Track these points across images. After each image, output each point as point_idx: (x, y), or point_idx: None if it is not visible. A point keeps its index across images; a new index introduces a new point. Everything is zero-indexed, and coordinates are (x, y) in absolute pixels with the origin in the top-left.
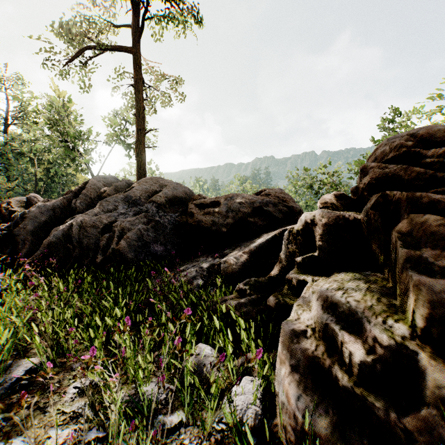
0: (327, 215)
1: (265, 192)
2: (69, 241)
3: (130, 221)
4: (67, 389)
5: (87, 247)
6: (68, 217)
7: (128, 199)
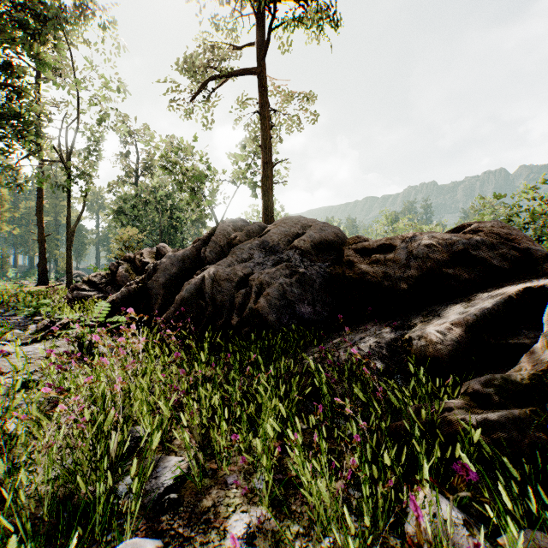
0: None
1: (471, 228)
2: (201, 297)
3: (269, 273)
4: (227, 523)
5: (221, 304)
6: (197, 269)
7: (265, 246)
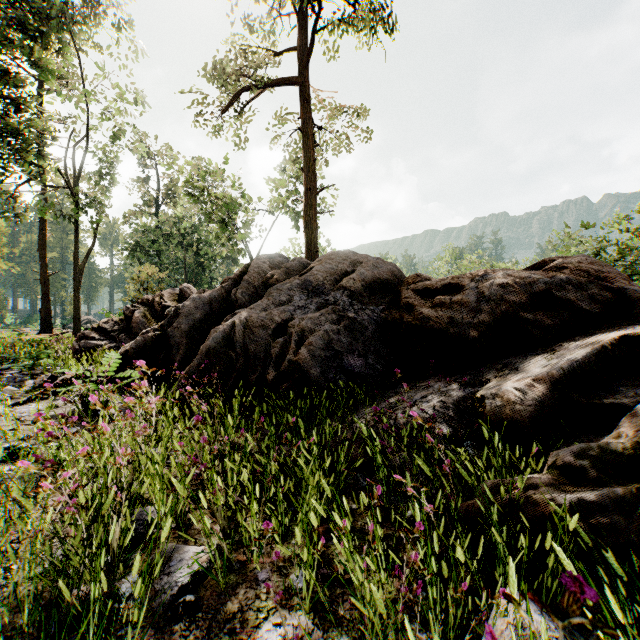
0: None
1: (554, 264)
2: (231, 347)
3: (312, 318)
4: (257, 634)
5: (255, 356)
6: (227, 314)
7: (307, 286)
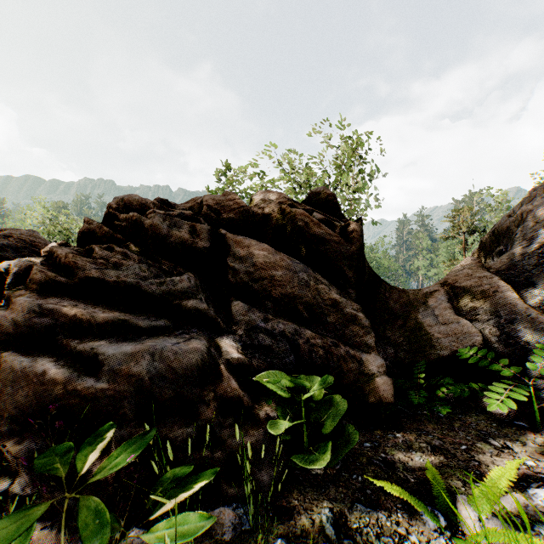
0: (20, 265)
1: (4, 233)
2: None
3: None
4: None
5: None
6: None
7: None
